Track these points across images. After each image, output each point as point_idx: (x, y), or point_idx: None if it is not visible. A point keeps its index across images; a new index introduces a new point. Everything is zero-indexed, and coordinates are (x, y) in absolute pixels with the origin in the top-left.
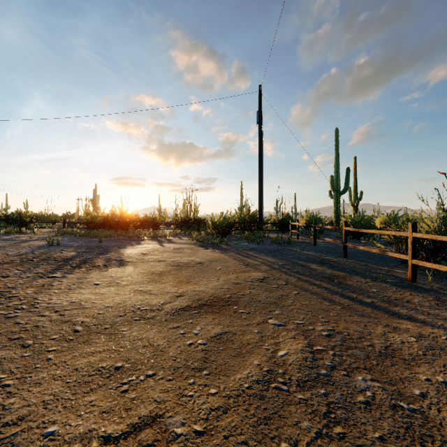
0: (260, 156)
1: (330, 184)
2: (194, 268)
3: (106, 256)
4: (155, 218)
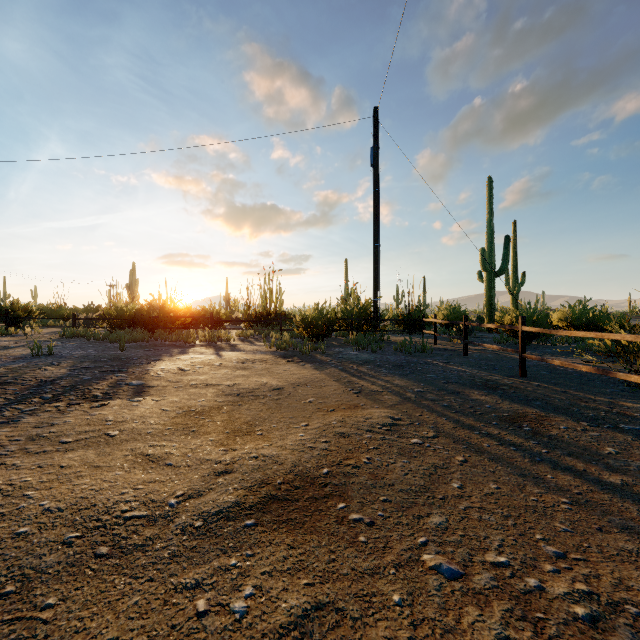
0: (376, 217)
1: (480, 260)
2: (265, 400)
3: (117, 376)
4: (217, 312)
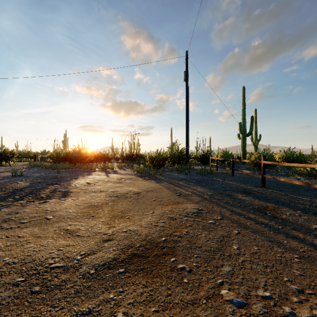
0: (187, 106)
1: (239, 128)
2: (131, 199)
3: (54, 187)
4: (107, 154)
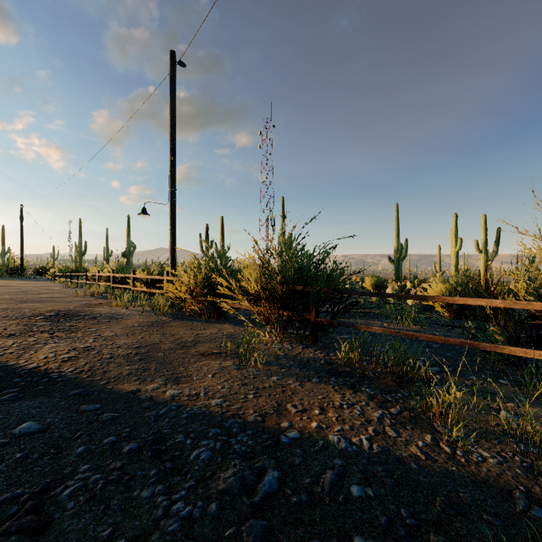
0: (22, 239)
1: (75, 249)
2: None
3: None
4: None
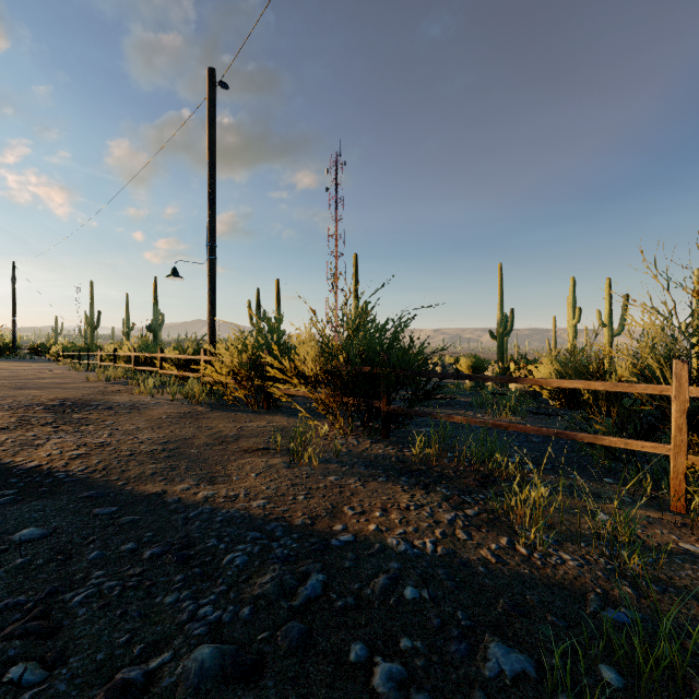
0: (15, 307)
1: (86, 321)
2: None
3: None
4: None
